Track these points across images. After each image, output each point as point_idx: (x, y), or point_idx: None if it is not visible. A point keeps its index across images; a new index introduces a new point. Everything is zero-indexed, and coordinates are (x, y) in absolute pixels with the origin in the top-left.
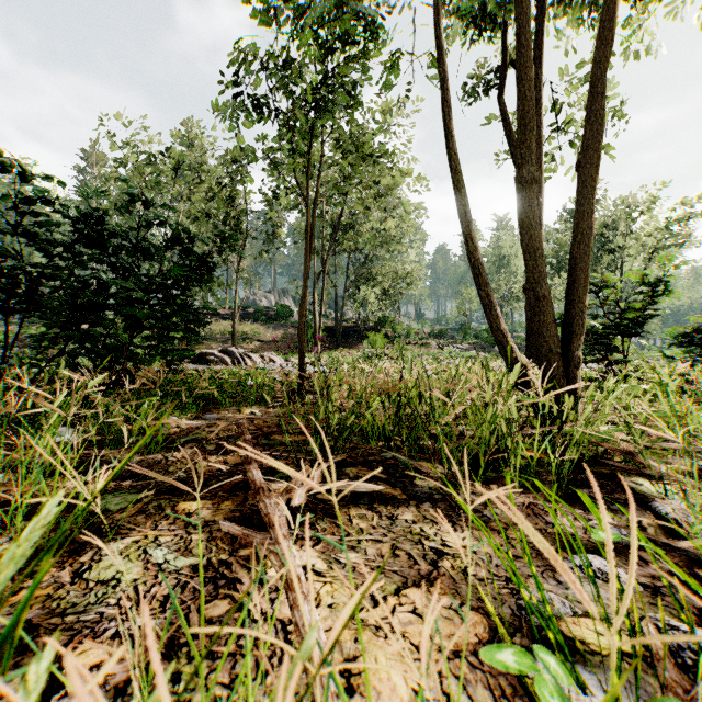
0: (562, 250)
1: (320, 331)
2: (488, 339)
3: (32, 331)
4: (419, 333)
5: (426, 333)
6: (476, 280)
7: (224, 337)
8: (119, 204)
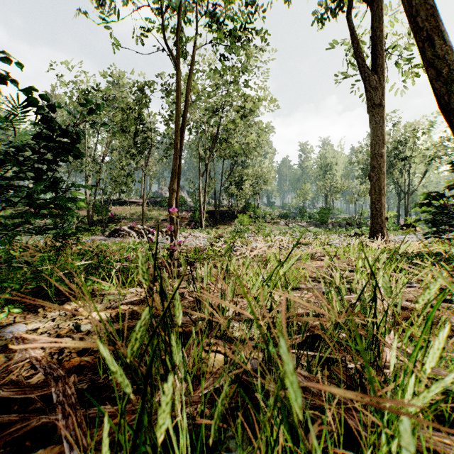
0: (369, 159)
1: (204, 213)
2: (319, 219)
3: (1, 213)
4: (272, 215)
5: (276, 215)
6: (453, 104)
7: (138, 217)
8: (62, 124)
